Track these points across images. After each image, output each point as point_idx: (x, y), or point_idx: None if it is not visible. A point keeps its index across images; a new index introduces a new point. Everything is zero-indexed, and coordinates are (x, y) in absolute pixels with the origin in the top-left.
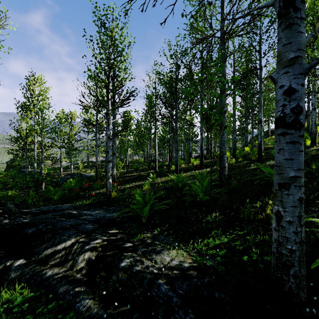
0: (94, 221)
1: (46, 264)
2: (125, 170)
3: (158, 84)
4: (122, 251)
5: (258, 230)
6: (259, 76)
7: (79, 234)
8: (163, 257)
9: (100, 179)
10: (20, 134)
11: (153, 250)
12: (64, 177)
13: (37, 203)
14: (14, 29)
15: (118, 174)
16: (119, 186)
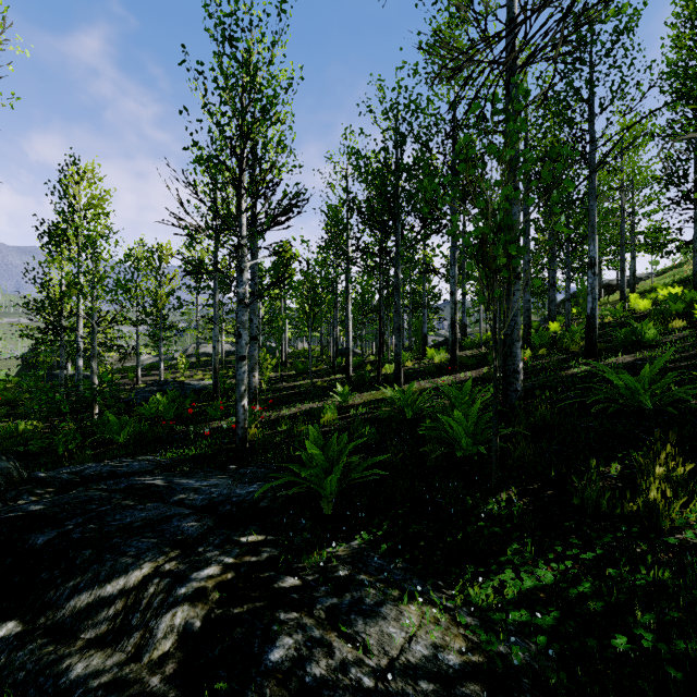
0: (204, 507)
1: (72, 639)
2: (280, 374)
3: (353, 180)
4: (274, 607)
5: (630, 546)
6: (589, 158)
7: (165, 547)
8: (386, 629)
9: (223, 395)
10: (47, 294)
11: (356, 606)
12: (144, 389)
13: (78, 452)
14: (27, 54)
15: (263, 383)
16: (267, 412)
